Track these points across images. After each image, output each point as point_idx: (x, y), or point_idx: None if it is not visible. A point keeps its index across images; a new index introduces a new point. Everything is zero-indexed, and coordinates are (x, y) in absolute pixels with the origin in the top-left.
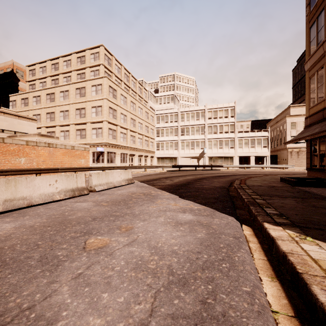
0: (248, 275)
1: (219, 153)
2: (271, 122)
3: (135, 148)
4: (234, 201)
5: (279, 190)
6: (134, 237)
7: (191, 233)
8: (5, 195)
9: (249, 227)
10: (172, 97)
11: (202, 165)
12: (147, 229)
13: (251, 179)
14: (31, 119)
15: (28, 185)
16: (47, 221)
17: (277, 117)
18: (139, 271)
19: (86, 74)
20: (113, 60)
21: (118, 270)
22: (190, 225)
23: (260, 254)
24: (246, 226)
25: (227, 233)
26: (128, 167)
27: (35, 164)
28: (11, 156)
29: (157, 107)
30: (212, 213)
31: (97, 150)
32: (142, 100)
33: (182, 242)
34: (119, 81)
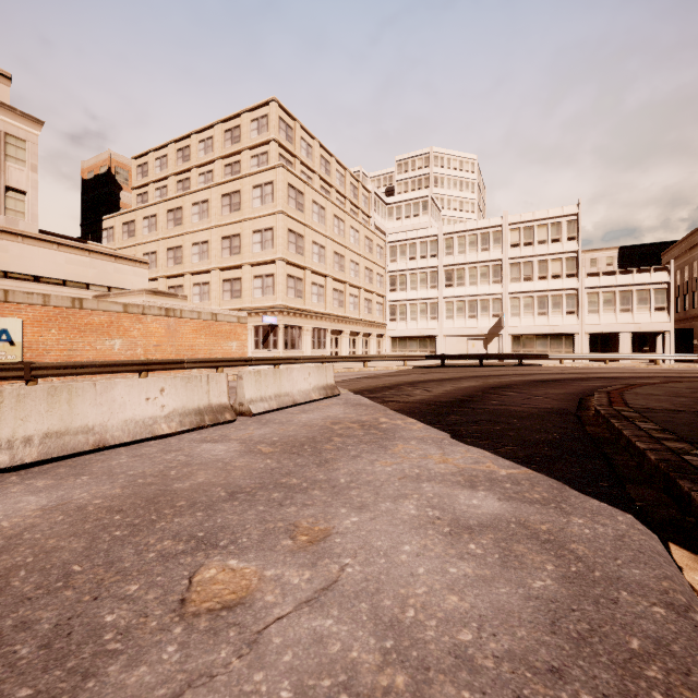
0: None
1: (539, 325)
2: (675, 248)
3: (344, 318)
4: (609, 454)
5: None
6: (331, 570)
7: (509, 569)
8: (46, 422)
9: (697, 558)
10: (426, 202)
11: (498, 355)
12: (369, 542)
13: (636, 391)
14: (139, 263)
15: (99, 400)
16: (122, 495)
17: (694, 236)
18: None
19: (242, 164)
20: (296, 129)
21: None
22: (499, 536)
23: None
24: (687, 553)
25: (636, 581)
26: (327, 358)
27: (141, 352)
28: (96, 336)
29: (390, 226)
30: (556, 493)
31: (263, 321)
32: (358, 213)
33: (485, 609)
34: (309, 173)
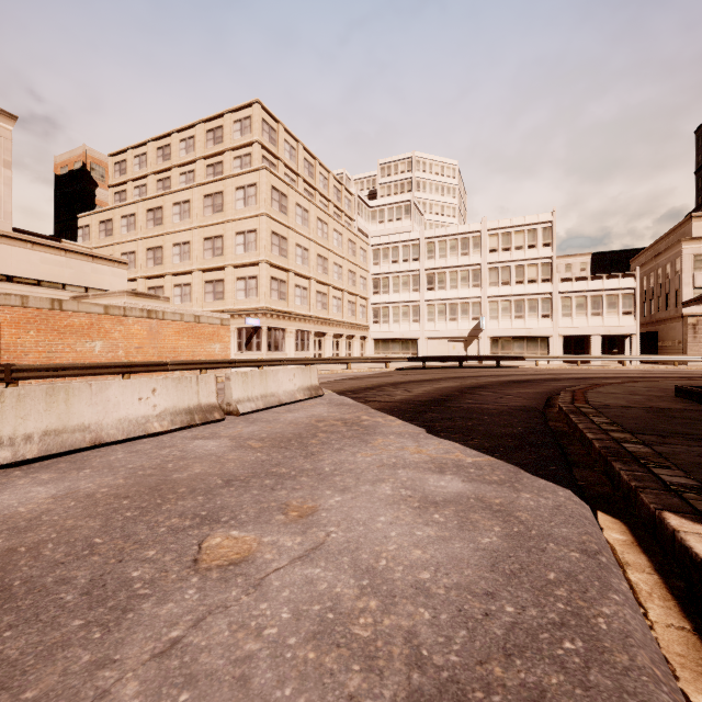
0: (650, 688)
1: (516, 328)
2: (643, 255)
3: (327, 320)
4: (564, 445)
5: (680, 420)
6: (319, 535)
7: (464, 531)
8: (45, 421)
9: (617, 521)
10: (408, 207)
11: (477, 357)
12: (351, 515)
13: (599, 390)
14: (118, 263)
15: (95, 400)
16: (125, 484)
17: (658, 244)
18: (327, 647)
19: (225, 165)
20: (280, 132)
21: (272, 637)
22: (460, 508)
23: (666, 609)
24: (609, 518)
25: (562, 536)
26: (311, 360)
27: (122, 354)
28: (76, 338)
29: (373, 229)
30: (512, 476)
31: (246, 323)
32: (341, 216)
33: (442, 558)
34: (293, 176)
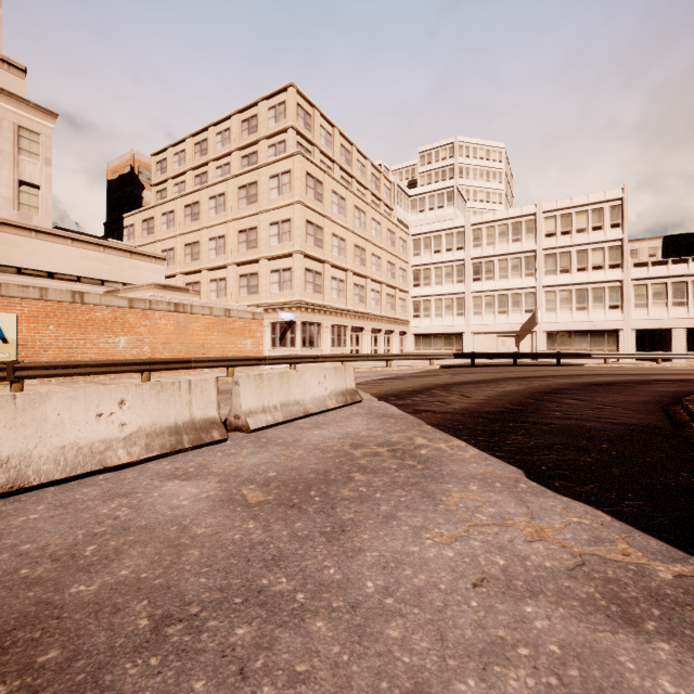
0: None
1: (577, 321)
2: None
3: (365, 314)
4: None
5: None
6: None
7: None
8: None
9: None
10: (451, 193)
11: (534, 353)
12: None
13: None
14: (155, 258)
15: (21, 420)
16: None
17: None
18: None
19: (259, 155)
20: (315, 117)
21: None
22: None
23: None
24: None
25: None
26: (347, 357)
27: (147, 350)
28: (99, 333)
29: (413, 219)
30: None
31: (279, 317)
32: (380, 205)
33: None
34: (329, 163)
